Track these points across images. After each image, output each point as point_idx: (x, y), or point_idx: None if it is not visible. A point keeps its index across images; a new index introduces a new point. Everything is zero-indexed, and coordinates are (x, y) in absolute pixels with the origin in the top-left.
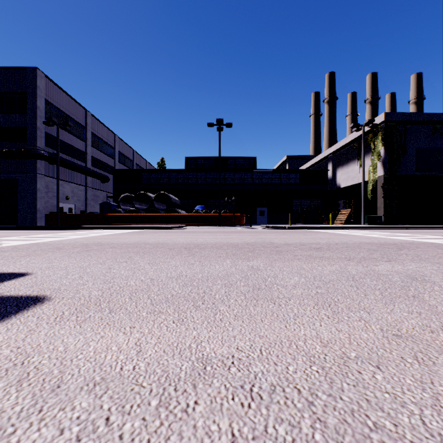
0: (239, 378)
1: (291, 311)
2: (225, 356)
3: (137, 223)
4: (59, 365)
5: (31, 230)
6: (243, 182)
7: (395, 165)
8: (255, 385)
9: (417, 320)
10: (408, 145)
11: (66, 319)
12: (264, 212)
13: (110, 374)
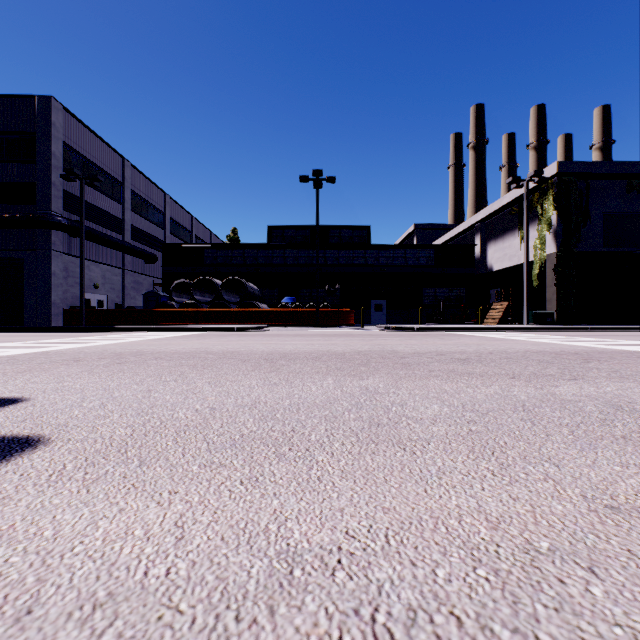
0: (352, 594)
1: (431, 462)
2: (327, 549)
3: (197, 322)
4: (39, 565)
5: (42, 333)
6: (352, 263)
7: (573, 237)
8: (379, 608)
9: (638, 479)
10: (591, 208)
11: (66, 477)
12: (381, 306)
13: (124, 584)
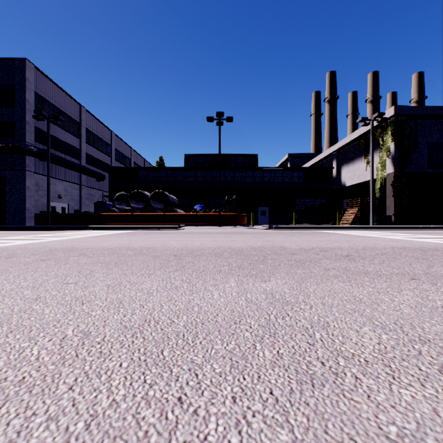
0: None
1: None
2: None
3: (132, 223)
4: None
5: (15, 231)
6: (245, 180)
7: (406, 161)
8: None
9: None
10: (419, 140)
11: None
12: (265, 211)
13: None
